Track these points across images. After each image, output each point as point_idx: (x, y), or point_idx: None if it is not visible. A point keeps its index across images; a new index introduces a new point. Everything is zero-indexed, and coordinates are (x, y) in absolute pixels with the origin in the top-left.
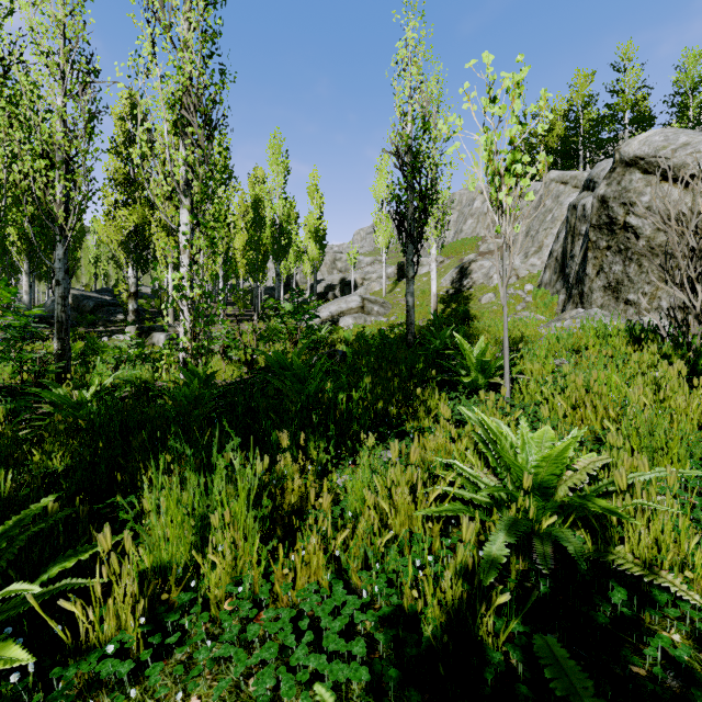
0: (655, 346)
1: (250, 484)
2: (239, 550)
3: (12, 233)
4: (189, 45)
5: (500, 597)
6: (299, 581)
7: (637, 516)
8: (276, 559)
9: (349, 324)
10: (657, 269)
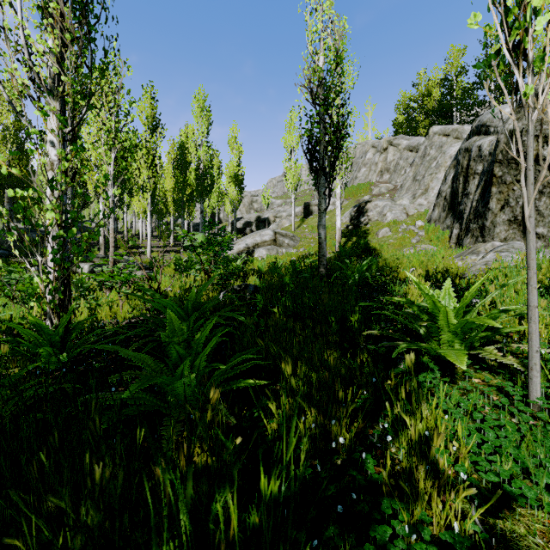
0: None
1: None
2: None
3: None
4: None
5: None
6: None
7: None
8: None
9: (263, 254)
10: None
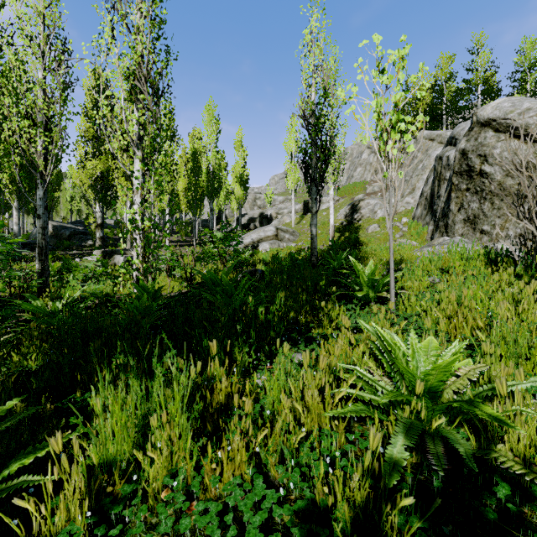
0: (512, 268)
1: (185, 386)
2: (174, 446)
3: (5, 177)
4: (141, 30)
5: (403, 499)
6: (226, 474)
7: (517, 420)
8: (206, 453)
9: (266, 248)
10: (506, 206)
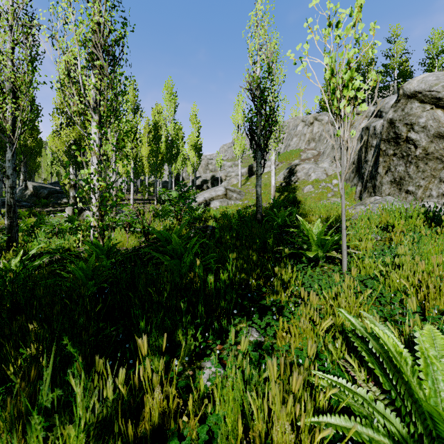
0: None
1: (97, 415)
2: None
3: None
4: (98, 0)
5: None
6: None
7: None
8: None
9: (217, 205)
10: (430, 169)
